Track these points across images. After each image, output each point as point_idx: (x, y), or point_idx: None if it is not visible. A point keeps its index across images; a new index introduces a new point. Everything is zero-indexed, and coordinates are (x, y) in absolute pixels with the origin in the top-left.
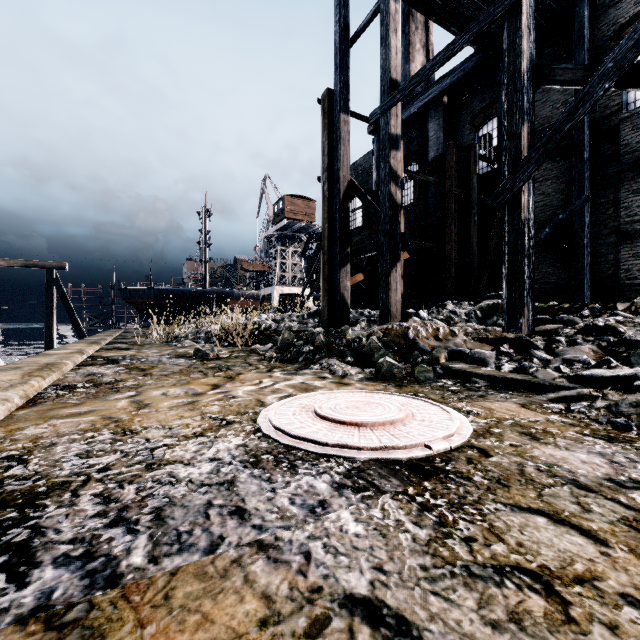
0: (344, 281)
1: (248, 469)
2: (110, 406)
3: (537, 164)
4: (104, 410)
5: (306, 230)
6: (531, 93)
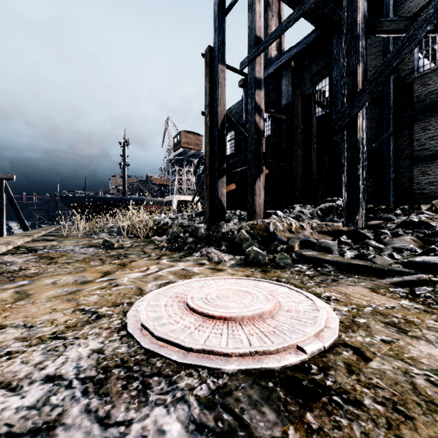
0: (221, 189)
1: (86, 396)
2: None
3: (370, 94)
4: None
5: (196, 156)
6: (364, 40)
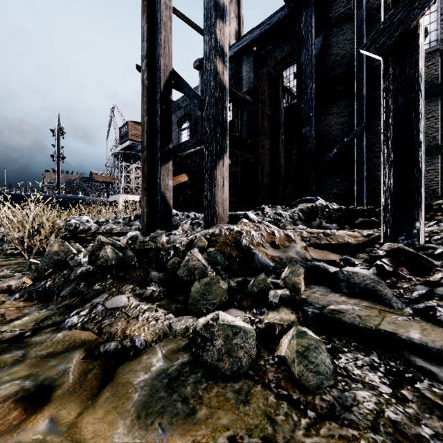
0: (165, 179)
1: None
2: None
3: None
4: None
5: None
6: None
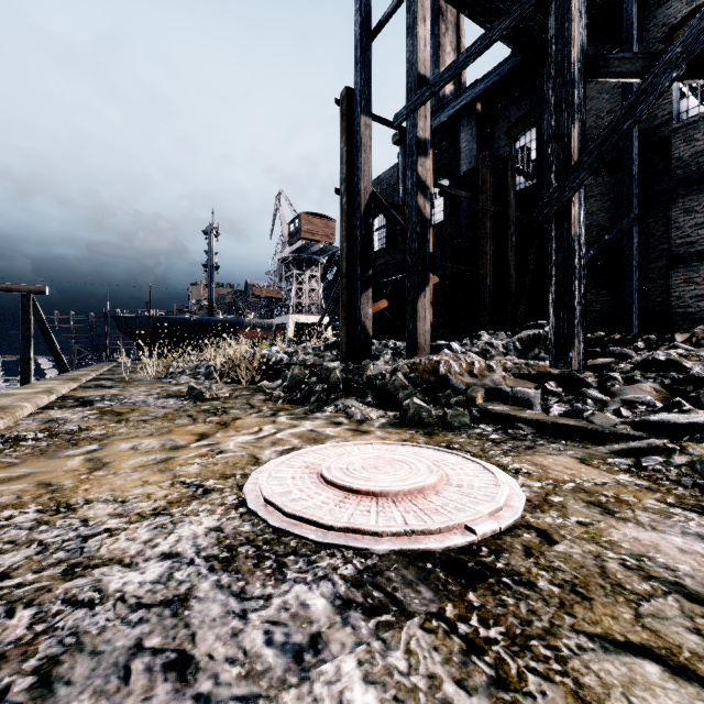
0: (365, 308)
1: (214, 573)
2: (56, 467)
3: (590, 169)
4: (45, 473)
5: (325, 252)
6: (582, 87)
